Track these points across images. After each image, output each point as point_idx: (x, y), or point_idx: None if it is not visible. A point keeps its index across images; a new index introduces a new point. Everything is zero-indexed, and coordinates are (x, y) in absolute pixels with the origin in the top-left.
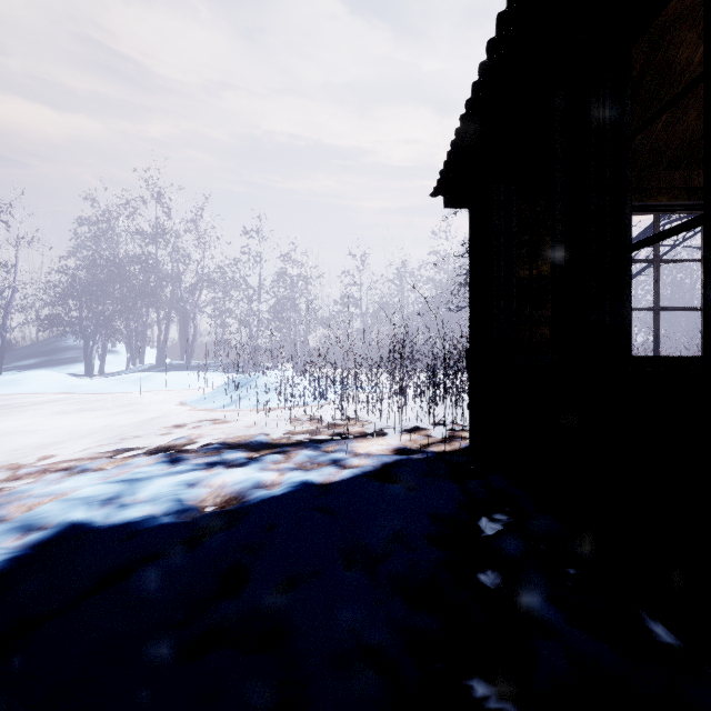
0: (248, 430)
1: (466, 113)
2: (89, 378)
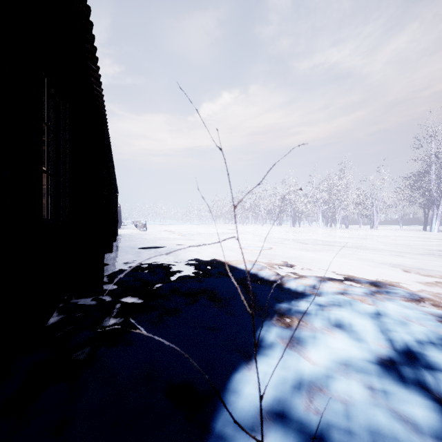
0: None
1: None
2: None
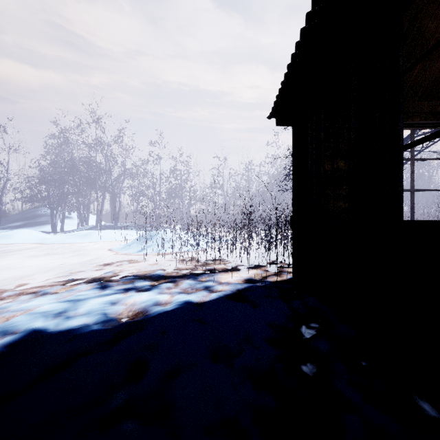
0: (151, 267)
1: (291, 63)
2: (54, 234)
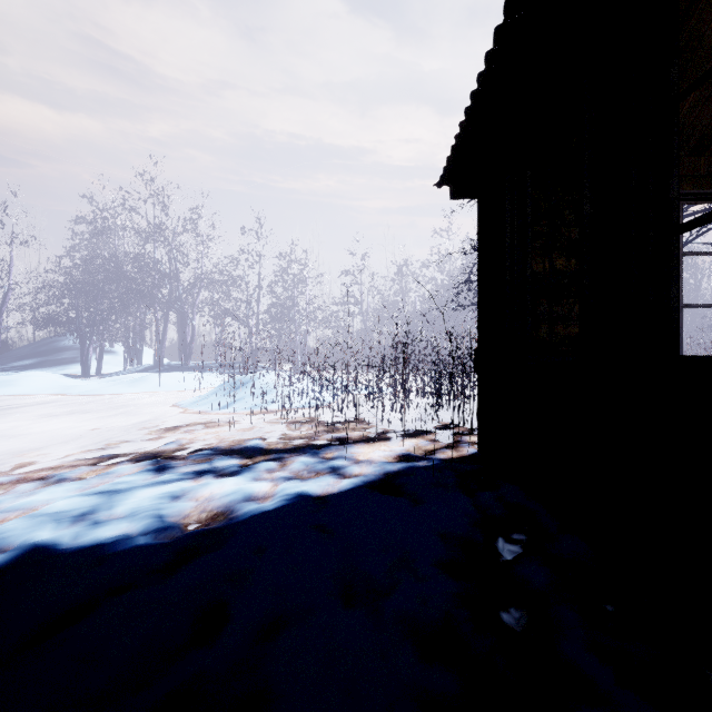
0: (243, 434)
1: (477, 89)
2: (85, 379)
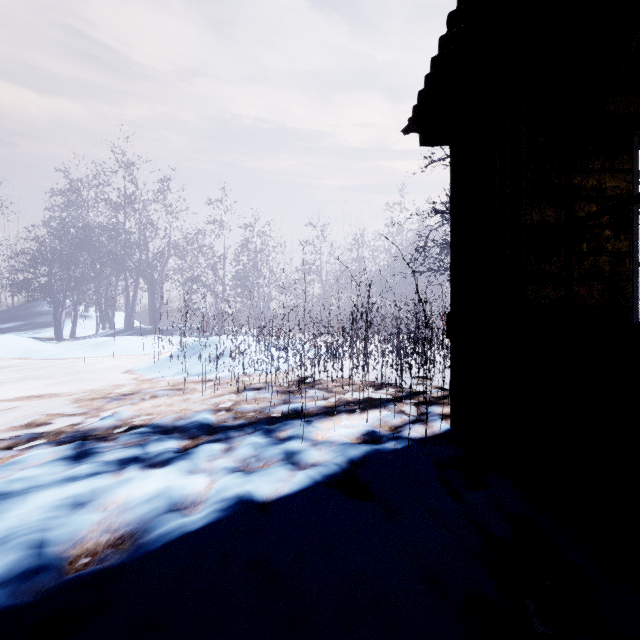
0: (192, 405)
1: None
2: (58, 342)
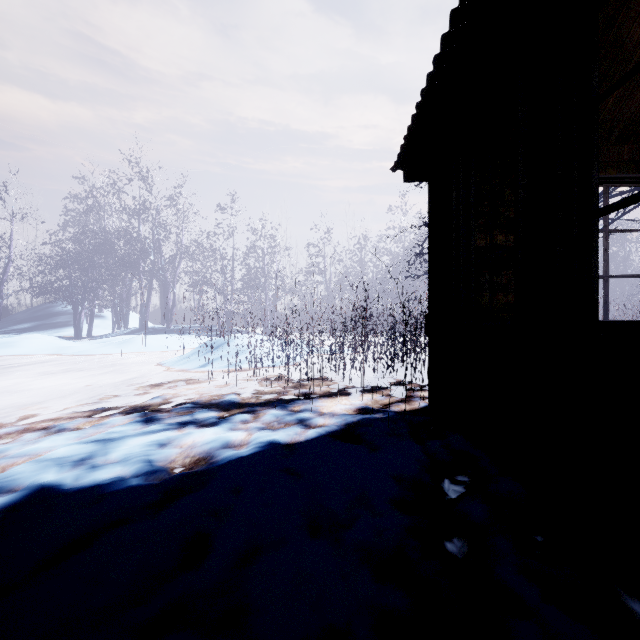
0: (220, 390)
1: (427, 87)
2: (78, 340)
